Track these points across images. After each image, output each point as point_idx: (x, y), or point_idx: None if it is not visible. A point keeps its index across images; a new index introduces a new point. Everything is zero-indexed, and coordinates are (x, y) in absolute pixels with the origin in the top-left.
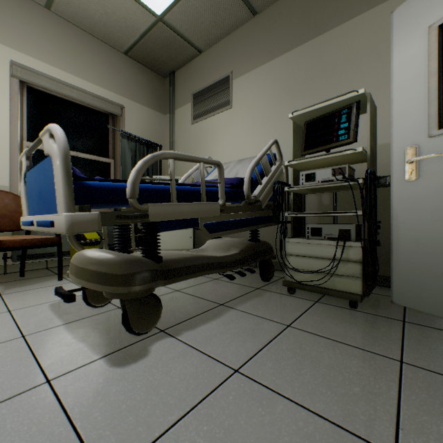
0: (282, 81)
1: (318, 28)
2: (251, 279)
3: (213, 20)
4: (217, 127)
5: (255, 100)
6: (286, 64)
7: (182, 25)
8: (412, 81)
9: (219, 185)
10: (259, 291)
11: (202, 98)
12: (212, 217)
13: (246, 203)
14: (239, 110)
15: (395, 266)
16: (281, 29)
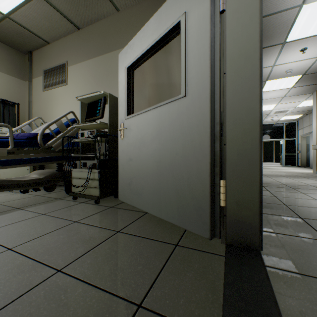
0: (93, 74)
1: (110, 48)
2: (63, 194)
3: (50, 26)
4: (58, 95)
5: (80, 82)
6: (95, 64)
7: (27, 24)
8: (123, 91)
9: (9, 138)
10: (57, 200)
11: (49, 74)
12: (5, 157)
13: (44, 148)
14: (71, 87)
15: (119, 181)
16: (93, 42)
